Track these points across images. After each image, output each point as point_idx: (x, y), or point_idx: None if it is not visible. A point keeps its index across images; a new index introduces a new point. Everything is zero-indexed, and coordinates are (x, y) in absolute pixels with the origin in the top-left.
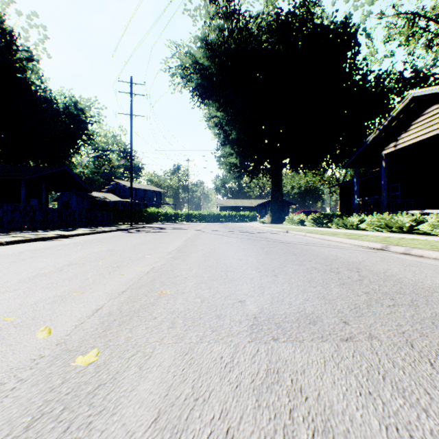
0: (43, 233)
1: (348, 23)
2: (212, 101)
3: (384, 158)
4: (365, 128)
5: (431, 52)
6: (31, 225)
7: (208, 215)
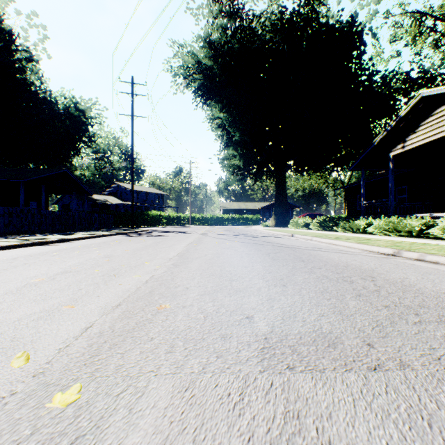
0: (40, 237)
1: (354, 22)
2: (215, 102)
3: (391, 159)
4: (371, 130)
5: (439, 52)
6: (28, 228)
7: (211, 218)
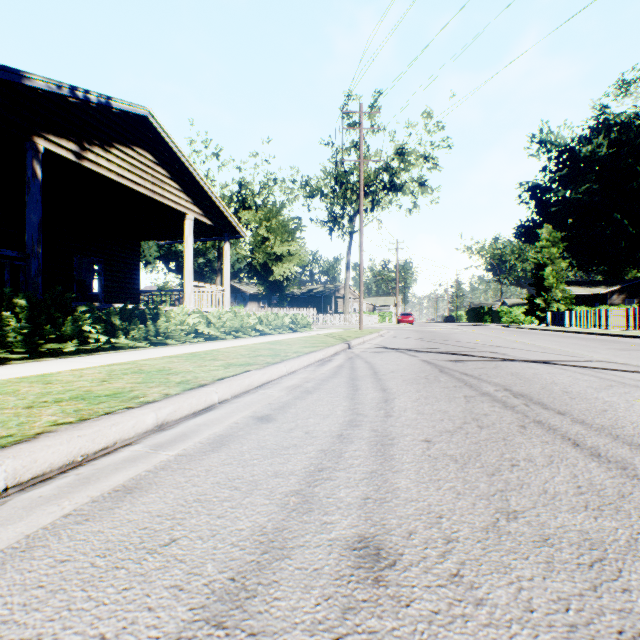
0: None
1: None
2: None
3: (41, 157)
4: None
5: None
6: None
7: None
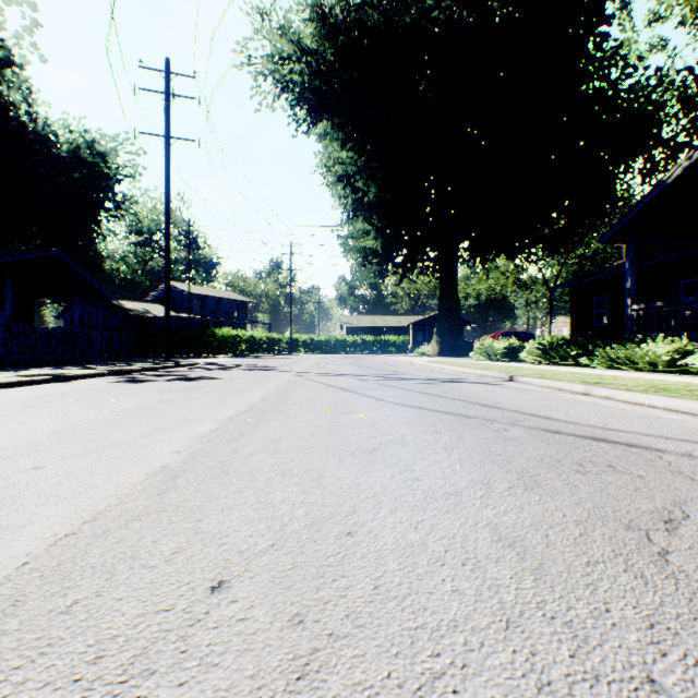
0: None
1: None
2: (332, 127)
3: None
4: (613, 181)
5: None
6: None
7: (327, 341)
